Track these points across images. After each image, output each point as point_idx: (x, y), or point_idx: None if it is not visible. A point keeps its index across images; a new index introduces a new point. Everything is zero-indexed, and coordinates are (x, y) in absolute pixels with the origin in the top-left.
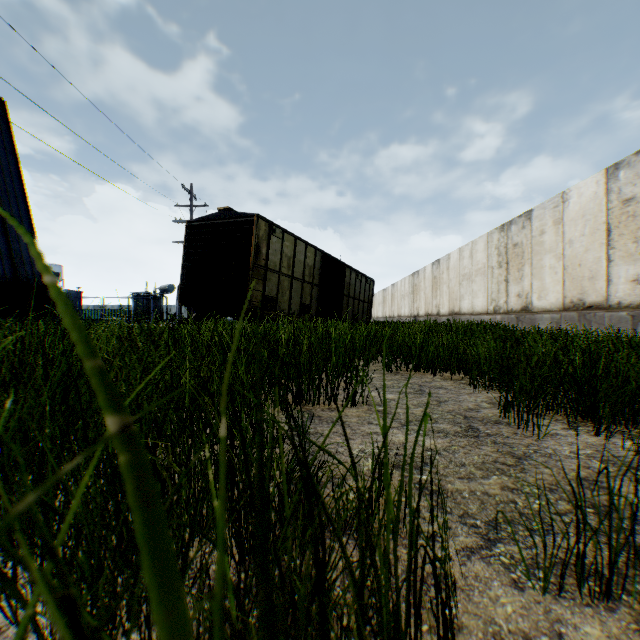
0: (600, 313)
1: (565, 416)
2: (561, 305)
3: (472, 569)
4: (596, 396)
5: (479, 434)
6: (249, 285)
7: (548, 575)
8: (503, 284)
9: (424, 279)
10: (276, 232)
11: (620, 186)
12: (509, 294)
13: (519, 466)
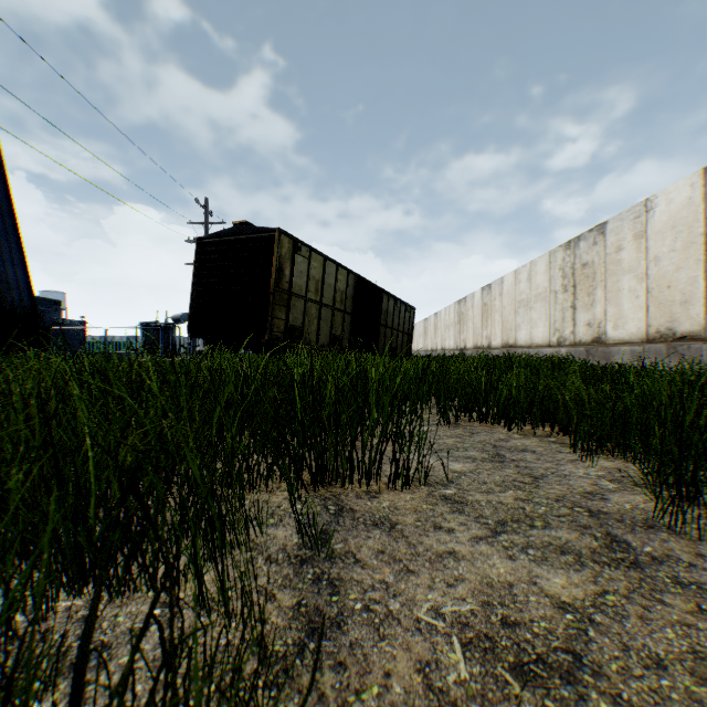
0: (696, 345)
1: None
2: (644, 336)
3: None
4: None
5: (636, 556)
6: (269, 312)
7: None
8: (569, 311)
9: (472, 307)
10: (302, 250)
11: None
12: (577, 323)
13: None
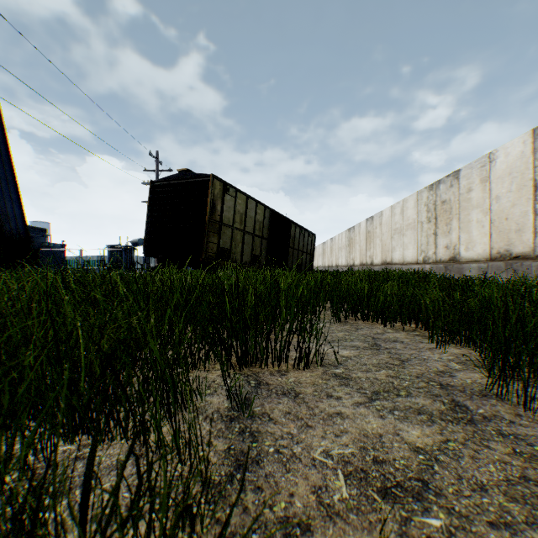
0: (527, 263)
1: None
2: (488, 255)
3: None
4: None
5: (472, 416)
6: (205, 238)
7: None
8: (432, 237)
9: (359, 233)
10: (230, 191)
11: None
12: (438, 246)
13: None
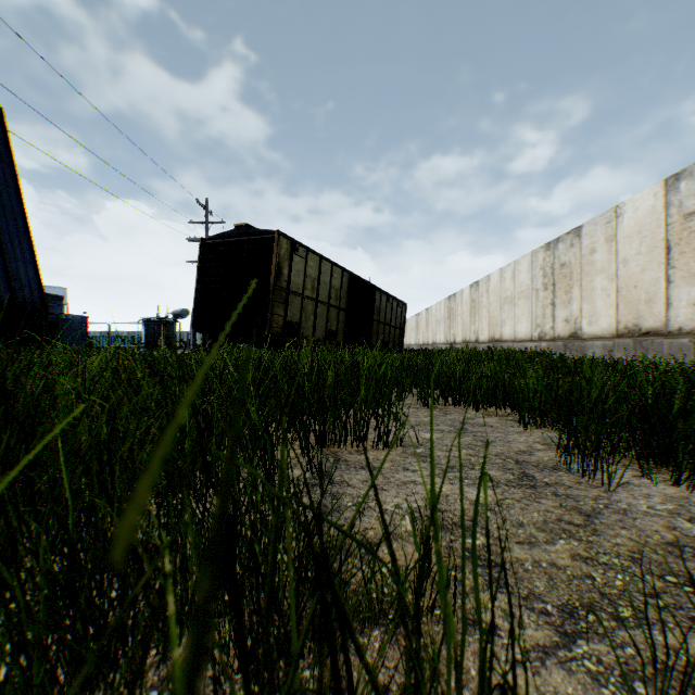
0: (658, 340)
1: (637, 462)
2: (614, 331)
3: (549, 681)
4: (671, 437)
5: (536, 483)
6: (269, 309)
7: (652, 690)
8: (549, 308)
9: (461, 303)
10: (299, 251)
11: (681, 199)
12: (556, 319)
13: (589, 526)
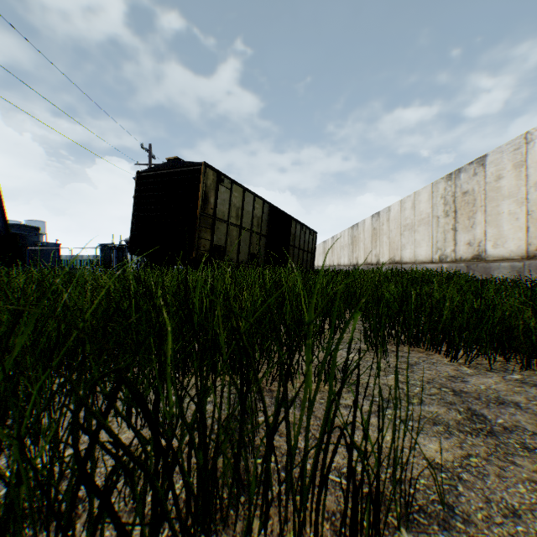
0: None
1: None
2: (524, 253)
3: None
4: None
5: None
6: (196, 233)
7: None
8: (450, 233)
9: (363, 231)
10: (224, 182)
11: None
12: (457, 242)
13: None
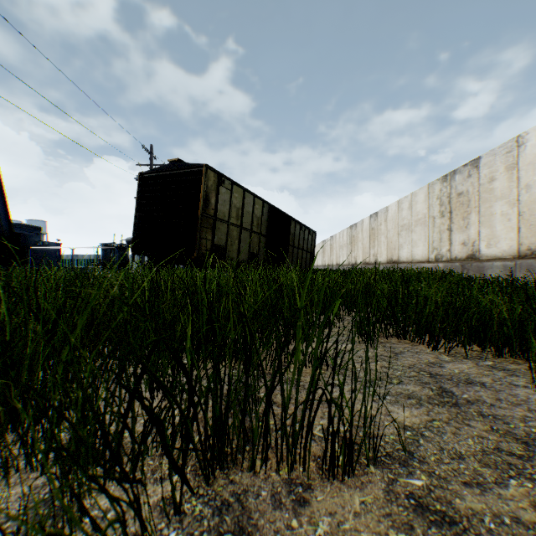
0: None
1: None
2: (516, 252)
3: None
4: None
5: None
6: (198, 234)
7: None
8: (446, 233)
9: (362, 231)
10: (225, 183)
11: None
12: (453, 242)
13: None
